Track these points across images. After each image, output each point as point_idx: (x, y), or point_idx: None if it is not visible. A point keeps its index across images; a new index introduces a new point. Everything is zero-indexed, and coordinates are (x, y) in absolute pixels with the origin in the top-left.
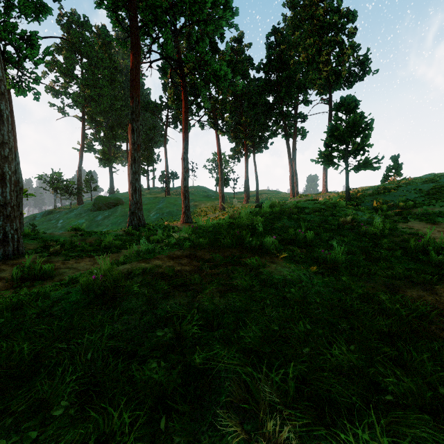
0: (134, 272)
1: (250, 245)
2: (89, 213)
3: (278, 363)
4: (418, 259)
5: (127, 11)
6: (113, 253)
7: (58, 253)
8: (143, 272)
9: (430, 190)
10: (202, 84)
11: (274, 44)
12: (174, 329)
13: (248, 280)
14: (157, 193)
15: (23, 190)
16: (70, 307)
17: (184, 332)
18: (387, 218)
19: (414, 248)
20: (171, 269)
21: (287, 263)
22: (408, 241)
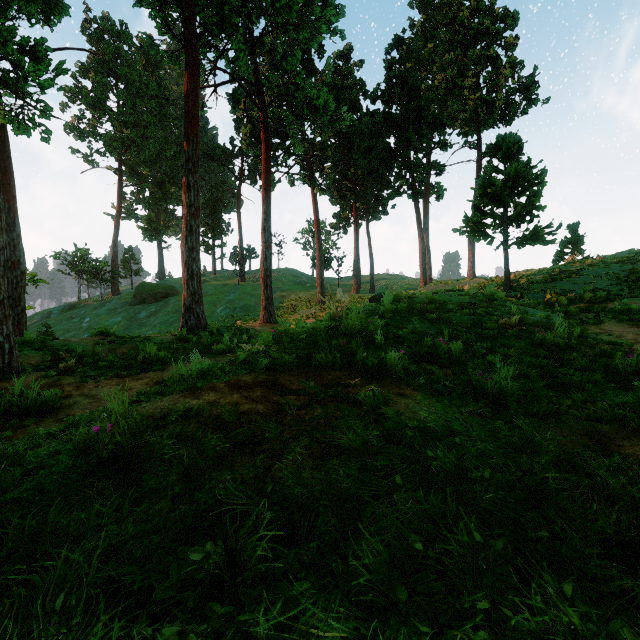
0: (169, 416)
1: (363, 364)
2: (127, 307)
3: (428, 639)
4: (631, 385)
5: (180, 9)
6: (155, 371)
7: (71, 371)
8: (186, 416)
9: (630, 275)
10: (292, 118)
11: (397, 62)
12: (227, 537)
13: (362, 434)
14: (226, 279)
15: (31, 274)
16: (52, 483)
17: (243, 554)
18: (568, 318)
19: (623, 367)
20: (233, 410)
21: (425, 397)
22: (610, 356)
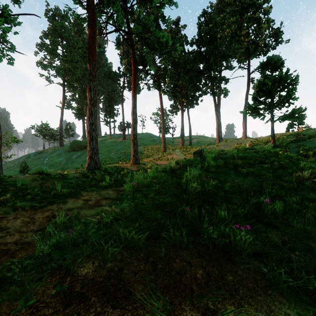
0: None
1: (209, 238)
2: (66, 153)
3: None
4: None
5: None
6: (58, 203)
7: (5, 203)
8: None
9: None
10: (148, 50)
11: (204, 24)
12: None
13: None
14: (116, 138)
15: (14, 137)
16: None
17: None
18: None
19: None
20: None
21: None
22: None
